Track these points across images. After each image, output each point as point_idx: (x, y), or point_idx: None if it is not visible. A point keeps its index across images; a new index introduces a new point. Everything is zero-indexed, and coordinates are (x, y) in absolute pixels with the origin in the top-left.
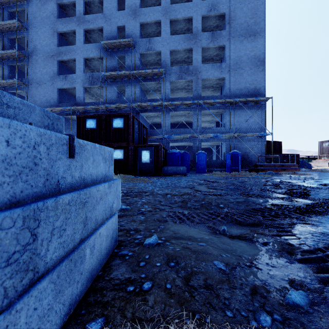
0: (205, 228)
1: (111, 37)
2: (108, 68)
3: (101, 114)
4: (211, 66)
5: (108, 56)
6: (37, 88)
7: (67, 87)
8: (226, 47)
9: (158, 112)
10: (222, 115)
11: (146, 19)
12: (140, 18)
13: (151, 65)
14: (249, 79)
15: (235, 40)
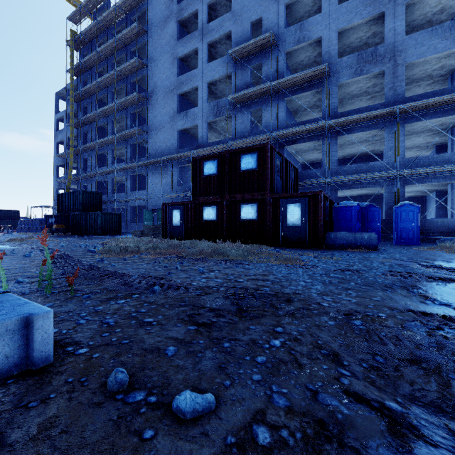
0: None
1: (242, 41)
2: (238, 87)
3: (224, 152)
4: (428, 32)
5: (238, 70)
6: (157, 134)
7: (187, 126)
8: None
9: (315, 140)
10: None
11: None
12: None
13: (304, 69)
14: None
15: None
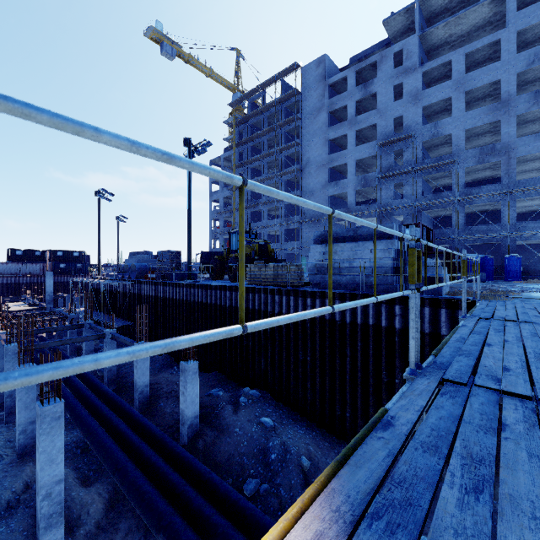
0: None
1: (386, 132)
2: (383, 166)
3: None
4: (532, 137)
5: (383, 153)
6: (309, 198)
7: (338, 193)
8: None
9: (447, 208)
10: None
11: (430, 101)
12: (423, 102)
13: (436, 146)
14: None
15: None
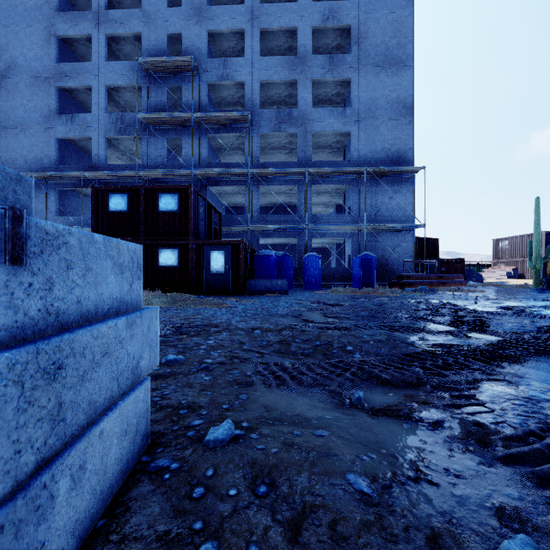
0: (324, 395)
1: (156, 52)
2: (152, 105)
3: (137, 187)
4: (328, 111)
5: (152, 85)
6: (16, 136)
7: (74, 136)
8: (353, 81)
9: (239, 186)
10: (347, 195)
11: (218, 26)
12: (209, 22)
13: (227, 105)
14: (389, 136)
15: (367, 71)
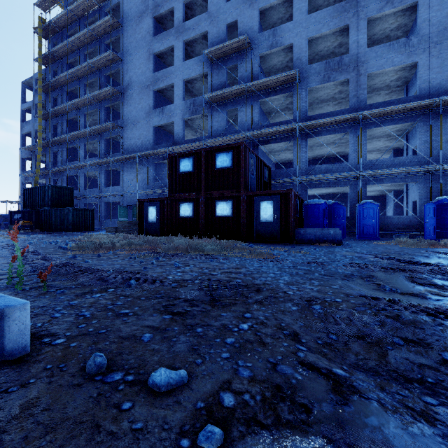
0: None
1: (218, 42)
2: (214, 87)
3: (200, 150)
4: (386, 47)
5: (214, 70)
6: (132, 130)
7: (164, 122)
8: (421, 3)
9: (287, 141)
10: (409, 135)
11: (268, 1)
12: (260, 1)
13: (277, 72)
14: None
15: None
